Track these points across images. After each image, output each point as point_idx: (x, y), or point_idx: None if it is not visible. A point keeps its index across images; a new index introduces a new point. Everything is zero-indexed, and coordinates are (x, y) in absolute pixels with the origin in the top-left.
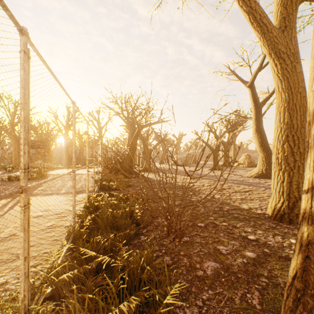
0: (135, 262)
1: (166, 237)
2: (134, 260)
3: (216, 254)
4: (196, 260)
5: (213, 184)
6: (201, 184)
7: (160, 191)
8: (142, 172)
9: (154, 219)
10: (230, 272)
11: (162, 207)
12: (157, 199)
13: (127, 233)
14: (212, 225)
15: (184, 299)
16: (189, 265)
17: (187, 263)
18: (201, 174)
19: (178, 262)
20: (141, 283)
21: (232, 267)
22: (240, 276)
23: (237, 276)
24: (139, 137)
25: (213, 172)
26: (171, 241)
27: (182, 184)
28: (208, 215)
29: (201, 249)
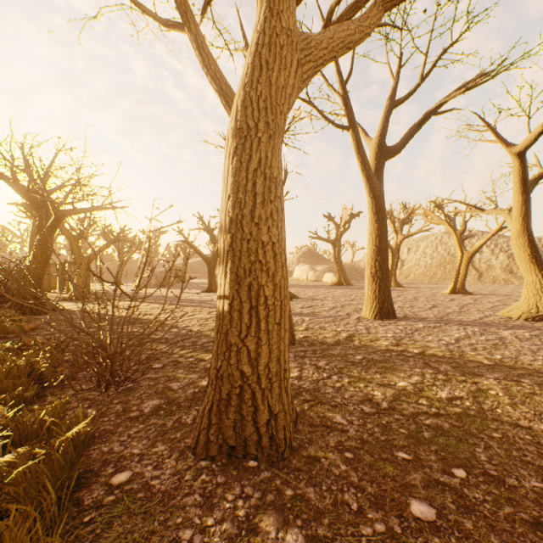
0: (31, 422)
1: (95, 389)
2: (29, 421)
3: (165, 392)
4: (135, 403)
5: (199, 313)
6: (180, 315)
7: (84, 323)
8: (67, 303)
9: (80, 372)
10: (175, 403)
11: (88, 345)
12: (79, 335)
13: (19, 396)
14: (173, 364)
15: (104, 441)
16: (122, 410)
17: (121, 409)
18: (187, 299)
19: (107, 411)
20: (39, 439)
21: (179, 399)
22: (183, 405)
23: (181, 405)
24: (61, 231)
25: (206, 296)
26: (103, 392)
27: (148, 317)
28: (173, 353)
29: (146, 392)
